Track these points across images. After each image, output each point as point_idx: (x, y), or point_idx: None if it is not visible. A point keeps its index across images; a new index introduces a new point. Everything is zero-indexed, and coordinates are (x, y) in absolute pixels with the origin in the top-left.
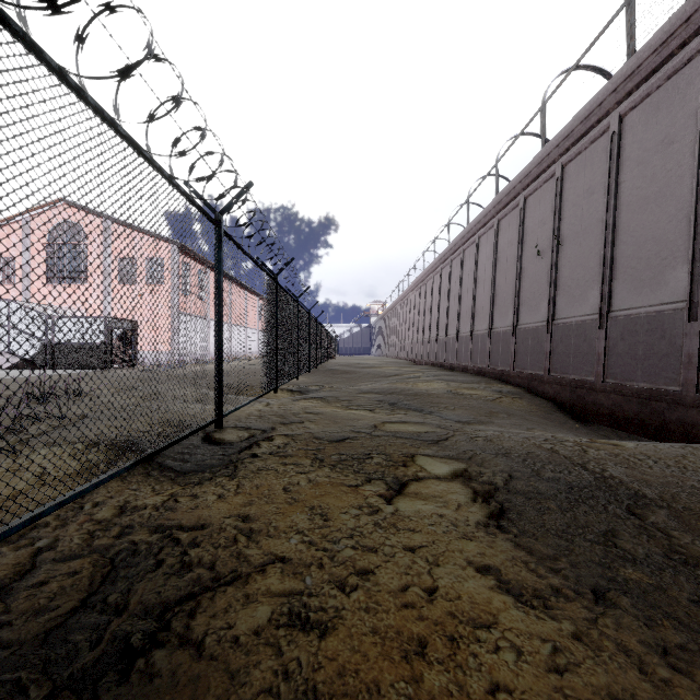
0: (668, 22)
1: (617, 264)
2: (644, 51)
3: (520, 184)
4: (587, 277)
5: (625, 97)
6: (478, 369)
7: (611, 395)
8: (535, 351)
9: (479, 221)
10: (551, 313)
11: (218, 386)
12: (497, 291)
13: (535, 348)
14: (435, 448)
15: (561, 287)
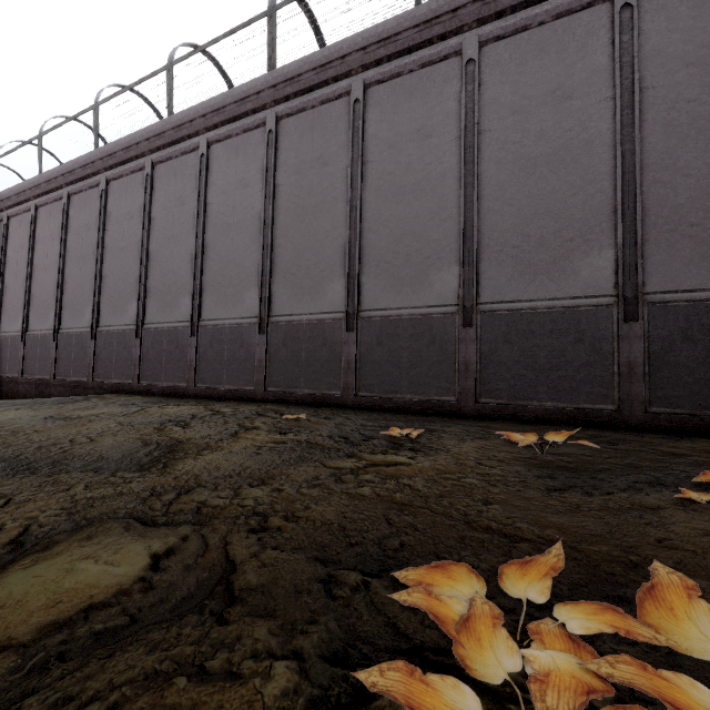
0: (49, 172)
1: (32, 301)
2: (41, 178)
3: None
4: (19, 305)
5: (38, 196)
6: None
7: (25, 385)
8: None
9: None
10: None
11: None
12: None
13: None
14: None
15: (5, 308)
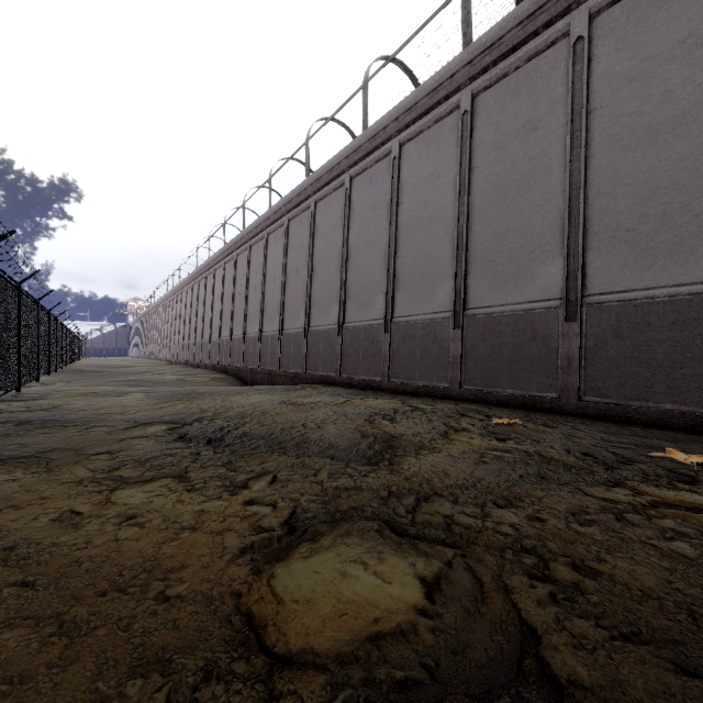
0: (276, 205)
1: (265, 309)
2: (271, 211)
3: (234, 246)
4: (257, 313)
5: (268, 226)
6: (213, 365)
7: (261, 374)
8: (238, 353)
9: (215, 259)
10: (245, 330)
11: (18, 370)
12: (224, 311)
13: (239, 351)
14: (142, 391)
15: (249, 316)
